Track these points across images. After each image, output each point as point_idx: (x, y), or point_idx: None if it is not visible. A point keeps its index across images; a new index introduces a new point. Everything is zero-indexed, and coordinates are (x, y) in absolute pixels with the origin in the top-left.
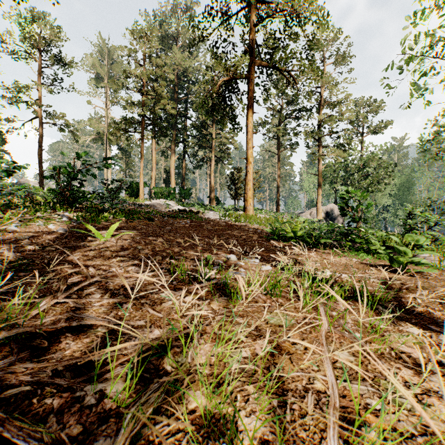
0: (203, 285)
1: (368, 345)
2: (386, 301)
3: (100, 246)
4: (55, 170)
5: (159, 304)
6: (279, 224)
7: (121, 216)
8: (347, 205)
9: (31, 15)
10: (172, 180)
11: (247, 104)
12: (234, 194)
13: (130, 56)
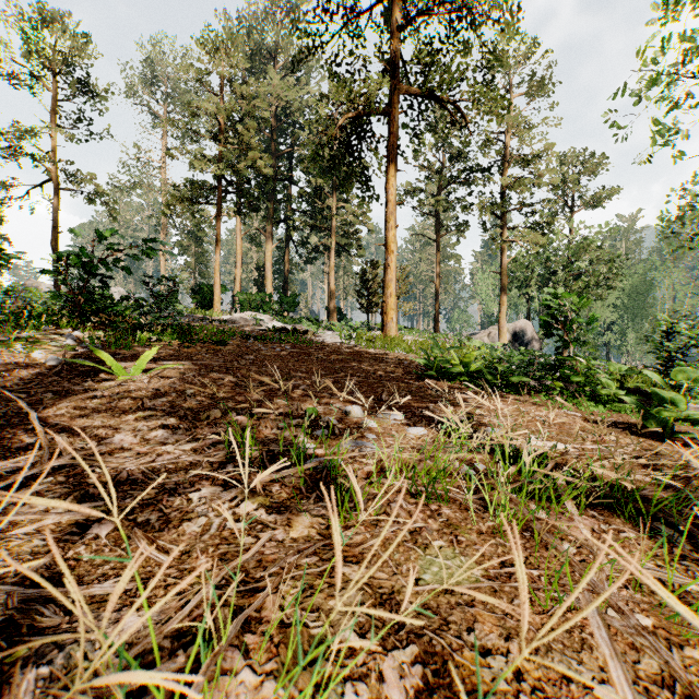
0: (285, 474)
1: (678, 656)
2: (681, 517)
3: (116, 390)
4: (61, 260)
5: (176, 524)
6: (439, 352)
7: (172, 338)
8: (555, 319)
9: (40, 16)
10: (267, 282)
11: (387, 157)
12: (367, 303)
13: (198, 81)
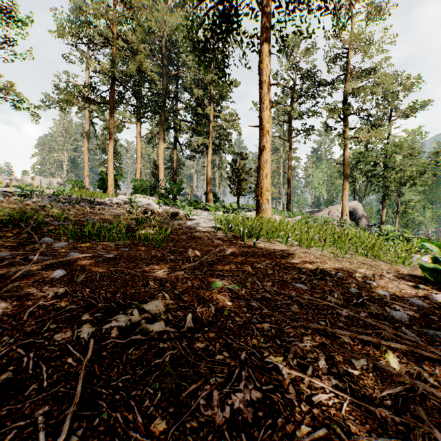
0: None
1: None
2: None
3: None
4: None
5: None
6: None
7: None
8: None
9: None
10: (160, 172)
11: (263, 36)
12: (237, 188)
13: None
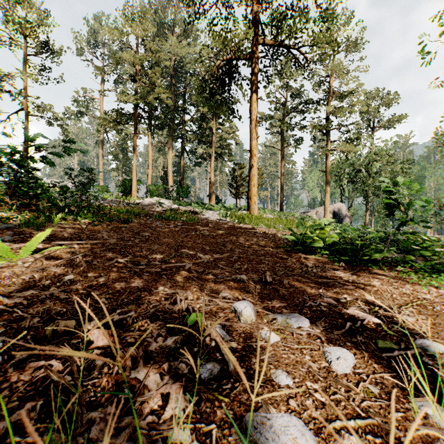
0: None
1: None
2: None
3: None
4: None
5: None
6: (303, 229)
7: (85, 217)
8: (396, 202)
9: None
10: (169, 178)
11: (252, 88)
12: (236, 192)
13: (121, 40)
